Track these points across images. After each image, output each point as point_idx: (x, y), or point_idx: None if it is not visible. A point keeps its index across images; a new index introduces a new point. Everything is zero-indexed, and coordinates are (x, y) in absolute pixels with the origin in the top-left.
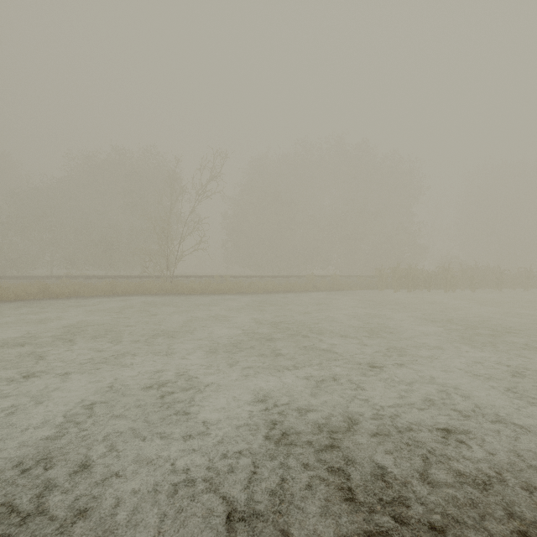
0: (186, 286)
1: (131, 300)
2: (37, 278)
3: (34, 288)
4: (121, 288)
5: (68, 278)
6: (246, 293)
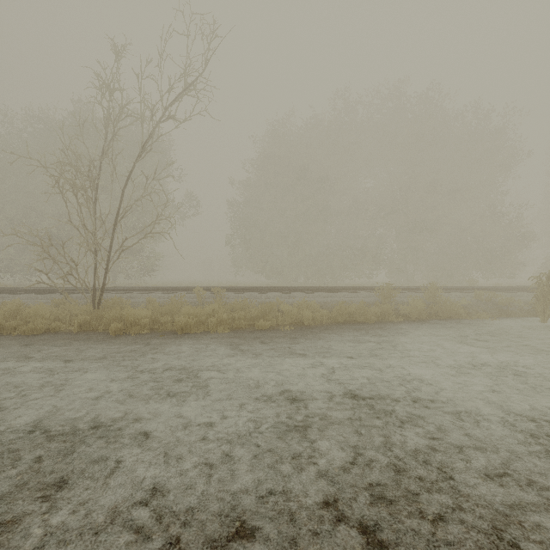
0: (121, 314)
1: None
2: None
3: None
4: None
5: None
6: (255, 332)
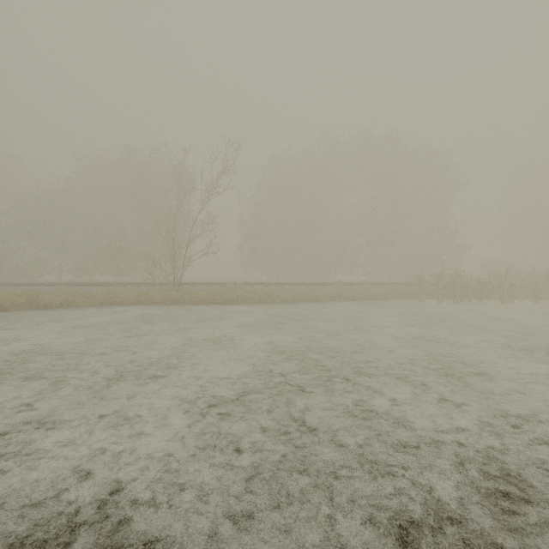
0: (194, 295)
1: (126, 313)
2: (36, 285)
3: (23, 297)
4: (120, 297)
5: (66, 286)
6: (262, 303)
